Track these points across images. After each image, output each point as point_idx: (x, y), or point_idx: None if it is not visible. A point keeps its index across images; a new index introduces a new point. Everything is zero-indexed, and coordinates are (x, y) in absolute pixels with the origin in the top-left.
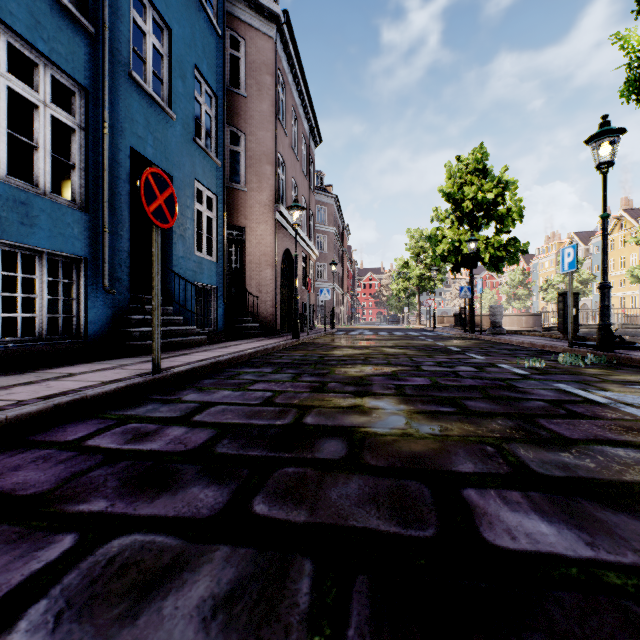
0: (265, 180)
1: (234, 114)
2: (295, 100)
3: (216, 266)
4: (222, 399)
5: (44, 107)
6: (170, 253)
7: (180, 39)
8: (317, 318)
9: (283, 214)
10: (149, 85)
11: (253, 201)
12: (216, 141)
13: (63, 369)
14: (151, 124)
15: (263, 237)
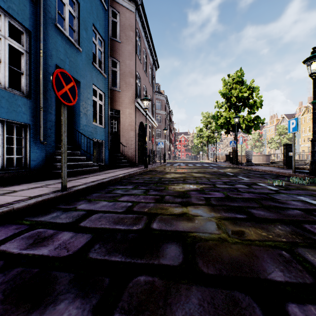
0: (130, 86)
1: (114, 51)
2: (145, 45)
3: (104, 130)
4: (101, 208)
5: (4, 39)
6: (79, 123)
7: (84, 9)
8: (156, 157)
9: (139, 103)
10: (67, 32)
11: (124, 96)
12: (104, 64)
13: (12, 187)
14: (68, 53)
15: (129, 115)
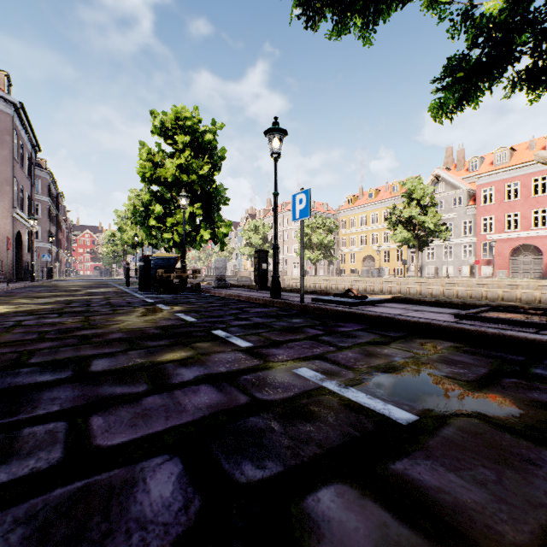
0: (6, 194)
1: None
2: (23, 136)
3: None
4: (35, 289)
5: None
6: None
7: None
8: None
9: (19, 213)
10: None
11: None
12: None
13: None
14: None
15: (5, 226)
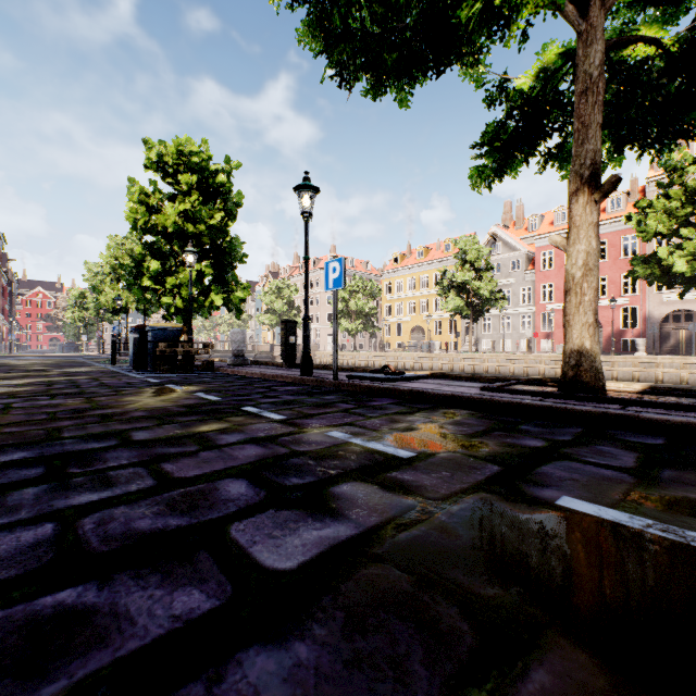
0: None
1: None
2: None
3: None
4: None
5: None
6: None
7: None
8: None
9: None
10: None
11: None
12: None
13: None
14: None
15: None
